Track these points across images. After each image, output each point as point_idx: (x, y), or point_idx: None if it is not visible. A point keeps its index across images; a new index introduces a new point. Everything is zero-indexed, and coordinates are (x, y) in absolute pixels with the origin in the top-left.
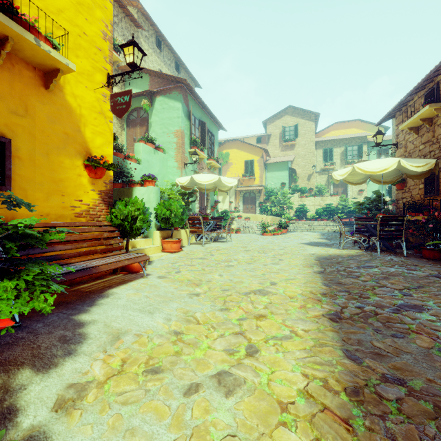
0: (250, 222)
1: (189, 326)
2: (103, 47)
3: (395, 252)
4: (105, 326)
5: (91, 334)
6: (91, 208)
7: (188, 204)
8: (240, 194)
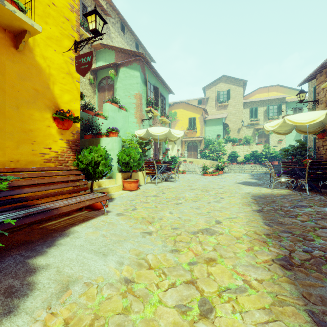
0: (193, 165)
1: (141, 271)
2: (71, 17)
3: (321, 192)
4: (56, 272)
5: (40, 283)
6: (60, 155)
7: (145, 151)
8: (185, 144)
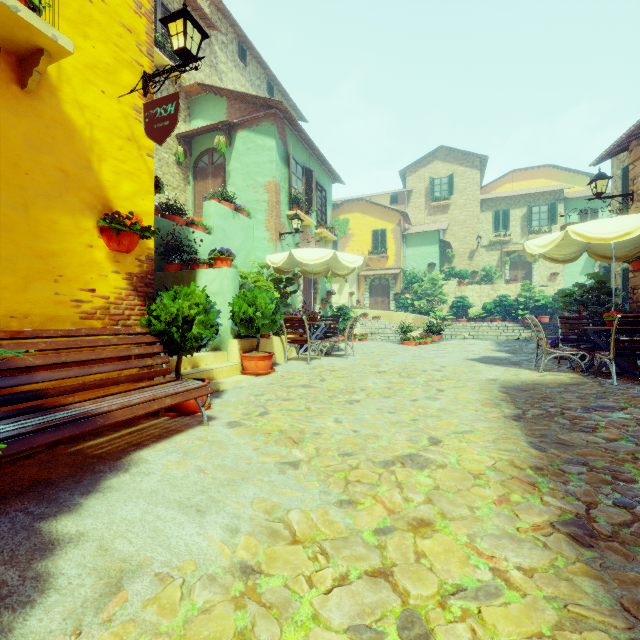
0: (381, 323)
1: (275, 548)
2: (136, 26)
3: None
4: (98, 550)
5: (62, 576)
6: (113, 303)
7: (285, 297)
8: (366, 281)
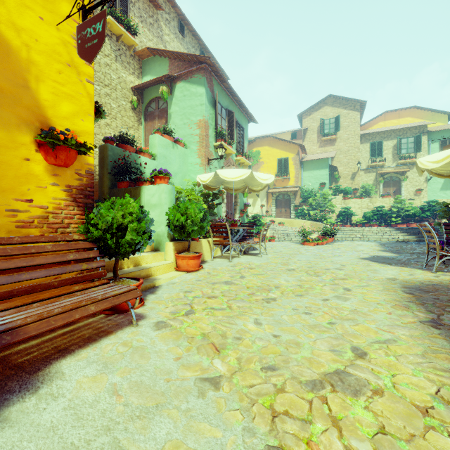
0: (285, 228)
1: None
2: None
3: None
4: None
5: None
6: (52, 213)
7: (212, 208)
8: (273, 197)
